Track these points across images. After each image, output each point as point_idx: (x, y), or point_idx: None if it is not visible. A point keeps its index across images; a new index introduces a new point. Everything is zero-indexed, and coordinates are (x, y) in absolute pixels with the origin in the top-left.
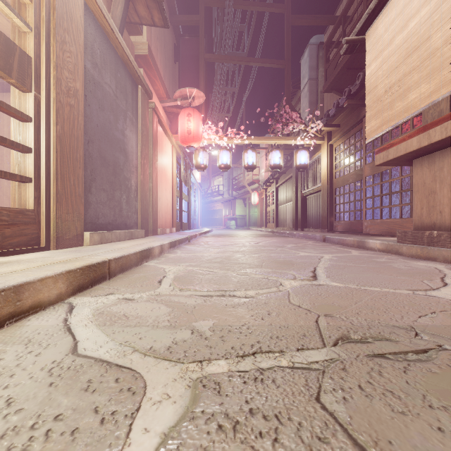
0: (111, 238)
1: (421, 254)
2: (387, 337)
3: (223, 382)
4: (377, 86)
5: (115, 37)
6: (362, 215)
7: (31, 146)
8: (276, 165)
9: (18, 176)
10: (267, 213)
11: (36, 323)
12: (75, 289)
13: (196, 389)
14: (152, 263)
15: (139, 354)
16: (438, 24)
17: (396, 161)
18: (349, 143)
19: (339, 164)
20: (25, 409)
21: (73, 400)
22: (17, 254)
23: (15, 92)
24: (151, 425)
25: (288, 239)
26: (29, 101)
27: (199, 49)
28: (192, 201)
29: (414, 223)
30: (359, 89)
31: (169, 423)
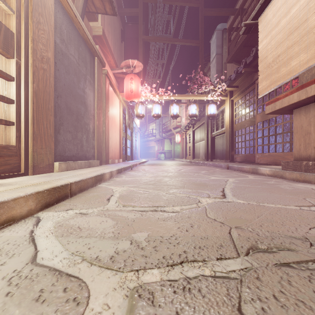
0: (75, 166)
1: (299, 178)
2: (288, 247)
3: (156, 292)
4: (267, 56)
5: (77, 21)
6: (255, 150)
7: (13, 98)
8: (193, 115)
9: (3, 120)
10: (186, 148)
11: (8, 235)
12: (42, 205)
13: (133, 299)
14: (104, 185)
15: (87, 263)
16: (313, 9)
17: (281, 110)
18: (245, 99)
19: (238, 114)
20: None
21: (24, 311)
22: (2, 179)
23: (3, 59)
24: None
25: (202, 167)
26: (12, 65)
27: (138, 33)
28: (133, 140)
29: (294, 156)
30: (253, 60)
31: None
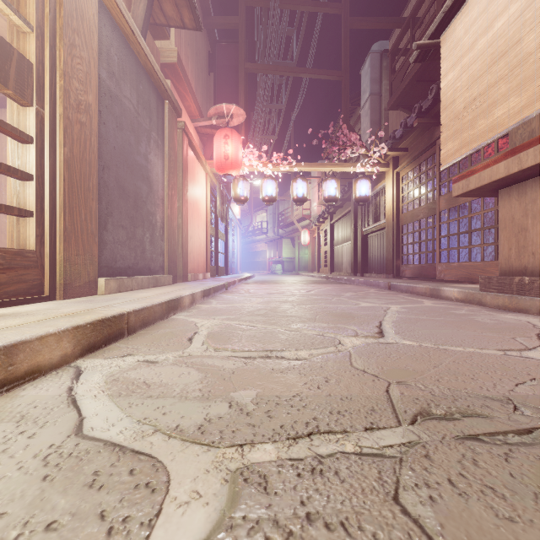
0: (132, 285)
1: (509, 304)
2: (478, 412)
3: (270, 475)
4: (455, 100)
5: (136, 41)
6: (435, 258)
7: (32, 172)
8: (331, 198)
9: (16, 209)
10: (320, 255)
11: (33, 394)
12: (84, 349)
13: (236, 484)
14: (181, 316)
15: (162, 435)
16: (531, 23)
17: (478, 191)
18: (419, 170)
19: (407, 196)
20: (8, 514)
21: (73, 501)
22: (14, 305)
23: (13, 107)
24: (175, 538)
25: (346, 287)
26: (30, 117)
27: (238, 58)
28: (229, 241)
29: (500, 267)
30: (432, 106)
31: (199, 534)
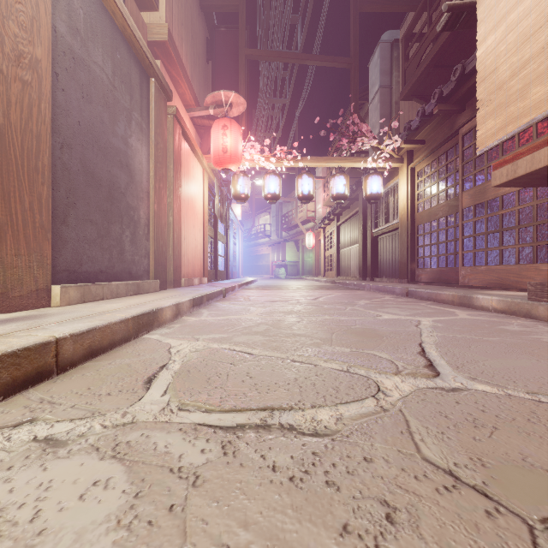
0: (102, 294)
1: None
2: None
3: None
4: (497, 68)
5: None
6: (457, 261)
7: None
8: (340, 195)
9: None
10: (325, 258)
11: None
12: None
13: None
14: (156, 336)
15: None
16: None
17: (527, 178)
18: (437, 164)
19: (423, 193)
20: None
21: None
22: None
23: None
24: None
25: (357, 293)
26: None
27: (238, 45)
28: (230, 244)
29: None
30: (454, 90)
31: None
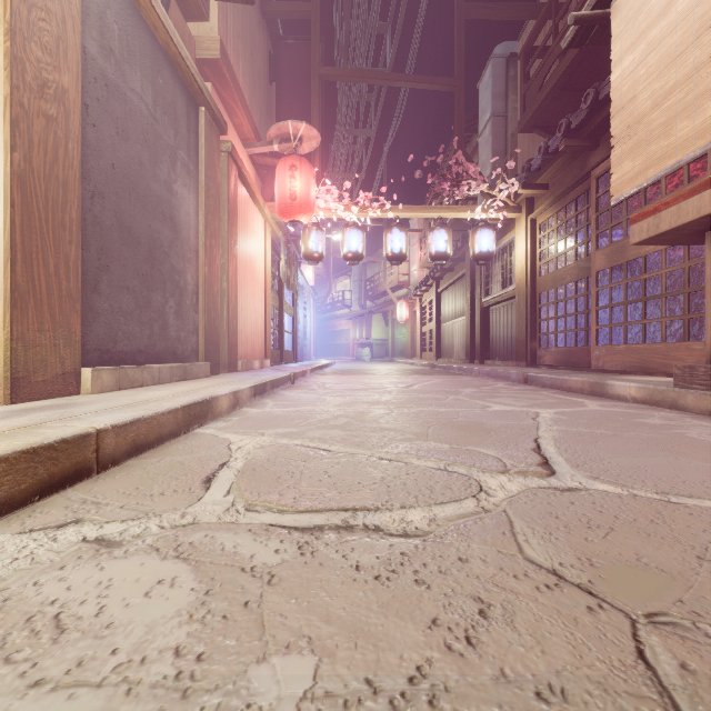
0: (142, 379)
1: None
2: None
3: None
4: (635, 97)
5: (150, 6)
6: (589, 338)
7: None
8: (440, 254)
9: None
10: (422, 335)
11: None
12: None
13: None
14: (211, 430)
15: None
16: None
17: (673, 234)
18: (565, 215)
19: (547, 252)
20: None
21: None
22: None
23: None
24: None
25: (462, 379)
26: None
27: (310, 61)
28: (299, 316)
29: (707, 351)
30: (586, 121)
31: None
